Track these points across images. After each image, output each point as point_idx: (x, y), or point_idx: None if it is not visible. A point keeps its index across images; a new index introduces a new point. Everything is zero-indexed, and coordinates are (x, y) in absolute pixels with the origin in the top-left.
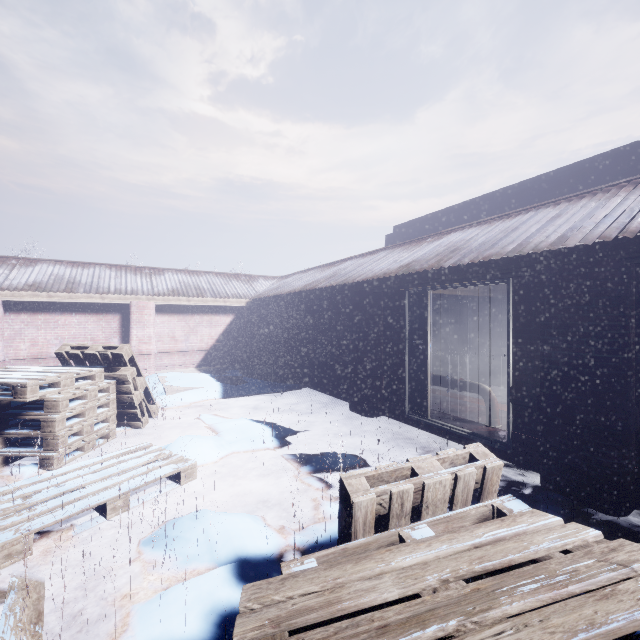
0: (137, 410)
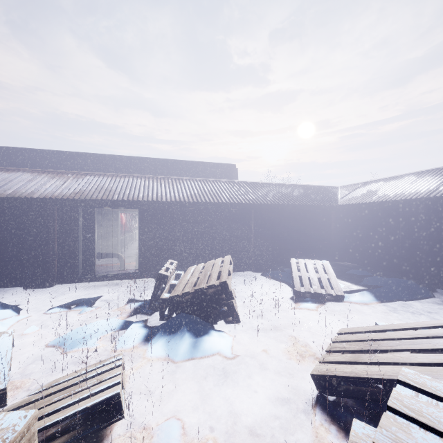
0: None
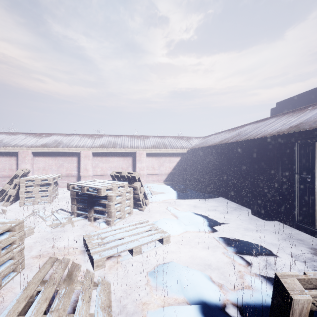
0: (141, 202)
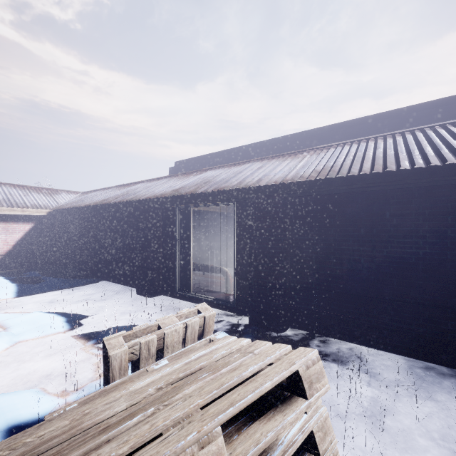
0: None
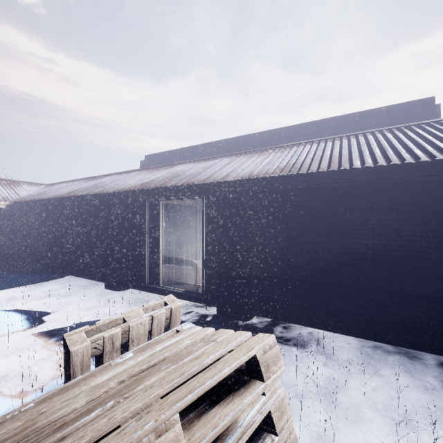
0: None
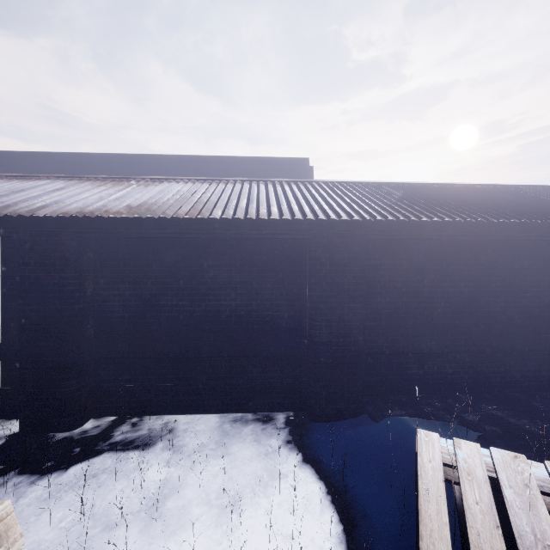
0: None
